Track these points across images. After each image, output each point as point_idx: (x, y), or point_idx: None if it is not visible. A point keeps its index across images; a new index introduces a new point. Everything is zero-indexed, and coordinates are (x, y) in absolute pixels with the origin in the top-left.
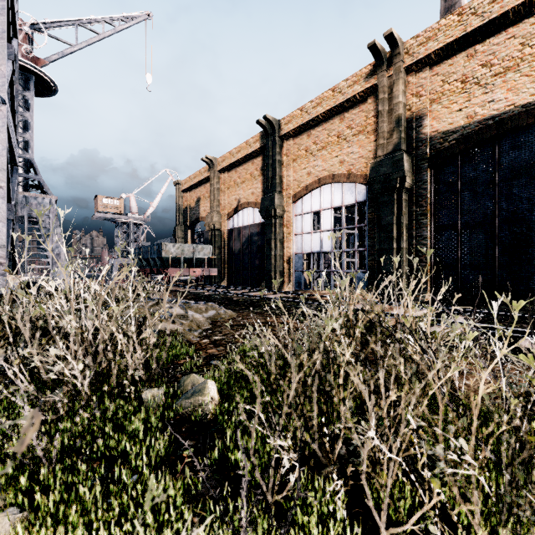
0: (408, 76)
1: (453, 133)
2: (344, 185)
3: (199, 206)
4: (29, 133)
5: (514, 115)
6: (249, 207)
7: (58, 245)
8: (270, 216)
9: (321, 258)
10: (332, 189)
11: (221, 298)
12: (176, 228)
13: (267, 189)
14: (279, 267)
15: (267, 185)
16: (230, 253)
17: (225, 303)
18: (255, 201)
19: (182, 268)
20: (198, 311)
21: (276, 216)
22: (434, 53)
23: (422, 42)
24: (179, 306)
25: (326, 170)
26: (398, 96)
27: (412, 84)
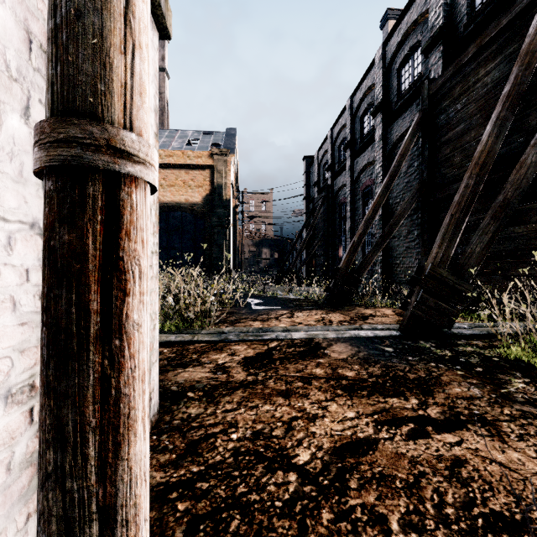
0: None
1: None
2: None
3: None
4: None
5: (173, 206)
6: None
7: None
8: None
9: None
10: None
11: None
12: None
13: None
14: None
15: None
16: None
17: None
18: None
19: None
20: None
21: None
22: None
23: None
24: None
25: None
26: None
27: None
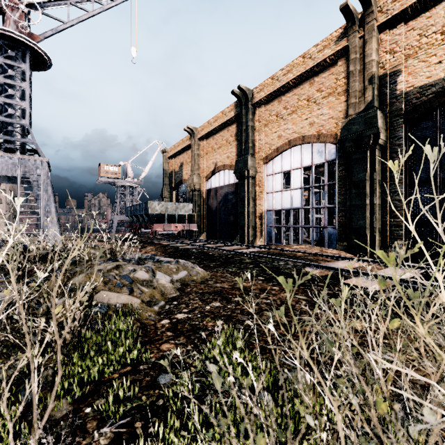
0: (381, 34)
1: (431, 86)
2: (314, 146)
3: (182, 170)
4: (25, 101)
5: None
6: (225, 170)
7: (49, 203)
8: (243, 177)
9: (291, 214)
10: (302, 150)
11: (197, 253)
12: (163, 189)
13: (241, 152)
14: (252, 222)
15: (240, 149)
16: (208, 210)
17: (201, 258)
18: (230, 164)
19: (166, 224)
20: (168, 272)
21: (249, 176)
22: (410, 6)
23: None
24: (145, 268)
25: (296, 132)
26: (371, 54)
27: (385, 42)
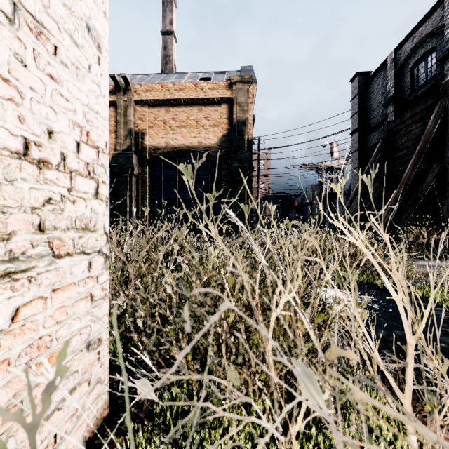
0: (136, 106)
1: (160, 149)
2: None
3: None
4: None
5: (184, 150)
6: None
7: None
8: None
9: None
10: None
11: None
12: None
13: None
14: None
15: None
16: None
17: None
18: None
19: None
20: None
21: None
22: (150, 100)
23: (144, 90)
24: None
25: None
26: (130, 116)
27: (139, 112)
